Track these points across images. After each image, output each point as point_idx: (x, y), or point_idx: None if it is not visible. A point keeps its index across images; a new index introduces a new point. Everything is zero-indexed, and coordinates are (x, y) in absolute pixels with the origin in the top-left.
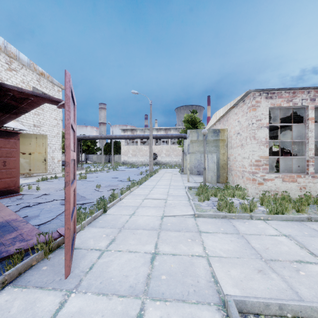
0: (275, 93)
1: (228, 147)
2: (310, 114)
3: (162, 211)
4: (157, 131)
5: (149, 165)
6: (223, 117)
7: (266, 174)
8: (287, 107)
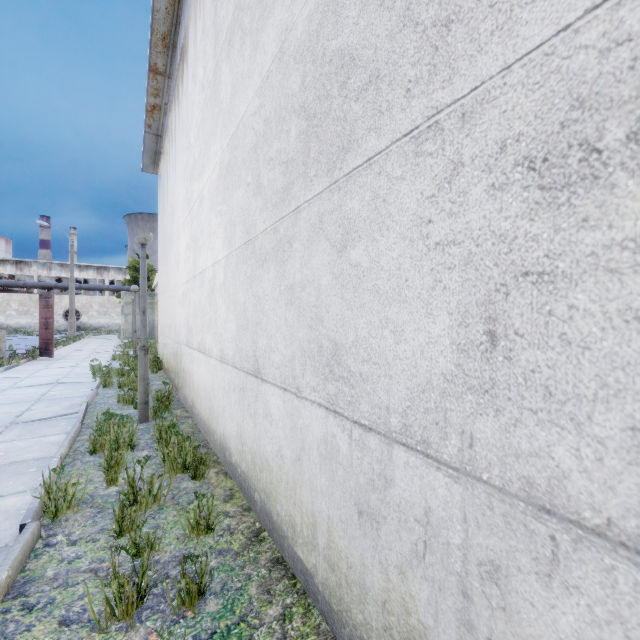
0: None
1: None
2: None
3: (91, 352)
4: (81, 271)
5: (69, 328)
6: None
7: None
8: None
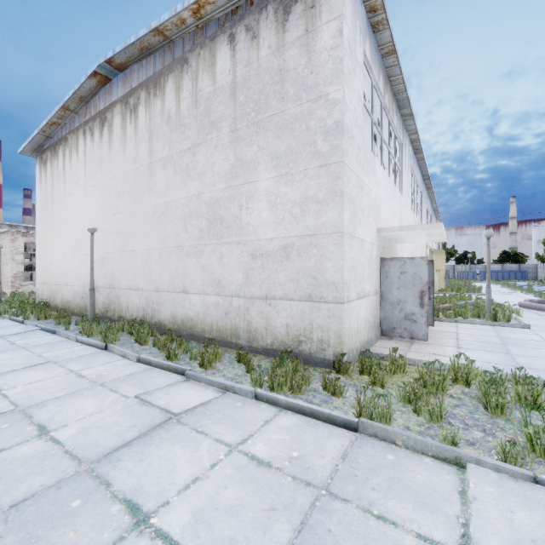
0: (29, 234)
1: None
2: None
3: None
4: None
5: None
6: None
7: (23, 282)
8: None
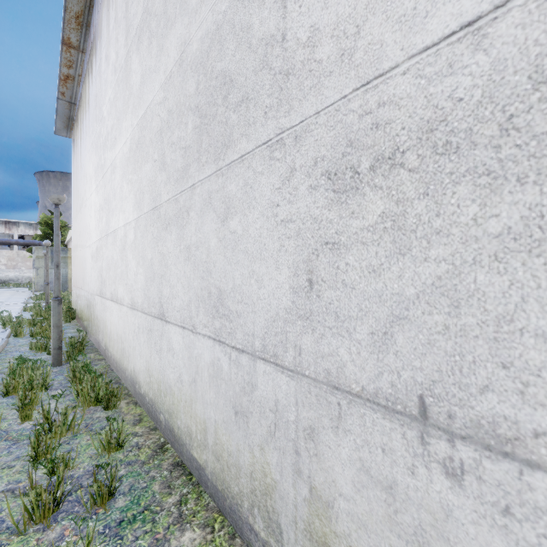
0: None
1: None
2: None
3: None
4: None
5: None
6: None
7: None
8: None
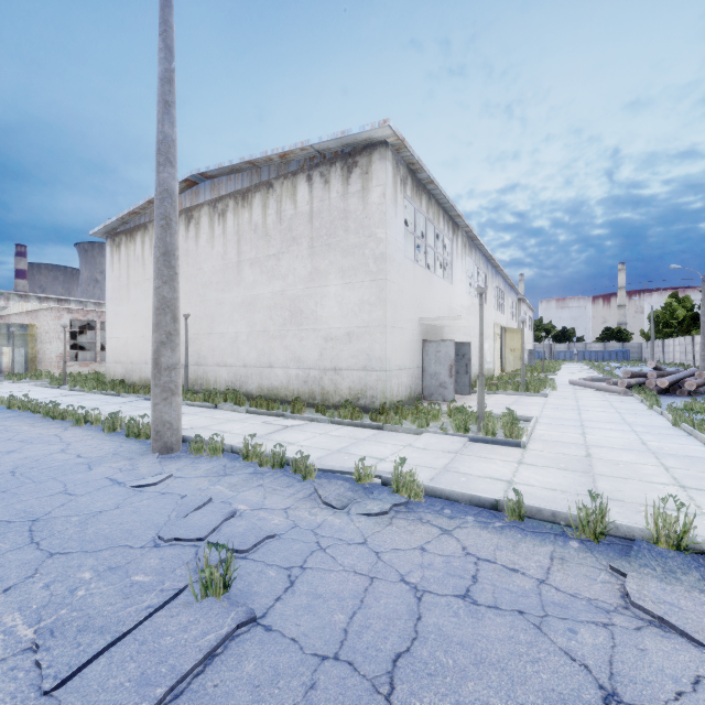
0: (75, 310)
1: (39, 342)
2: (98, 326)
3: None
4: None
5: None
6: (33, 311)
7: (68, 363)
8: (84, 319)
